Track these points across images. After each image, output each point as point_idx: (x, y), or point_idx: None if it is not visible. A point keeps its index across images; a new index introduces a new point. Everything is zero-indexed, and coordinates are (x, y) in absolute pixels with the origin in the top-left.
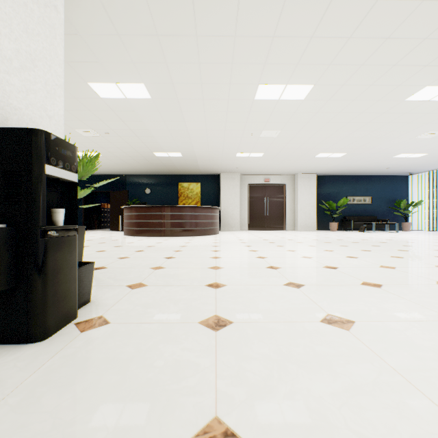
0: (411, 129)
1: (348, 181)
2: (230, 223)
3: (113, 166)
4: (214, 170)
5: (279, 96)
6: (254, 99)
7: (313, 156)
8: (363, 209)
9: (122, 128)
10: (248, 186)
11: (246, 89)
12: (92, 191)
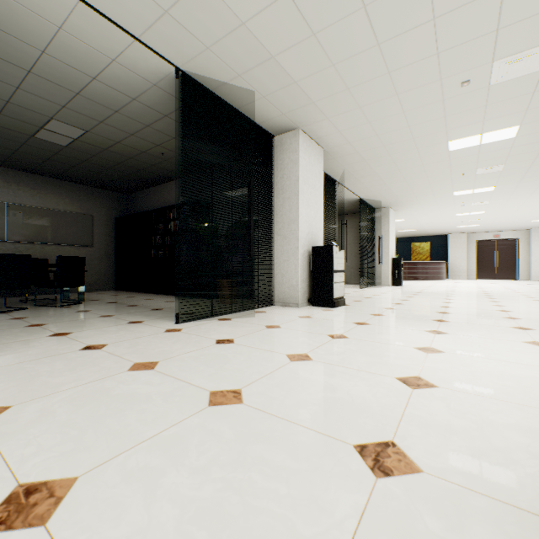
0: None
1: None
2: (457, 273)
3: None
4: (441, 233)
5: (468, 214)
6: (455, 216)
7: (528, 222)
8: None
9: None
10: (475, 242)
11: (449, 215)
12: None
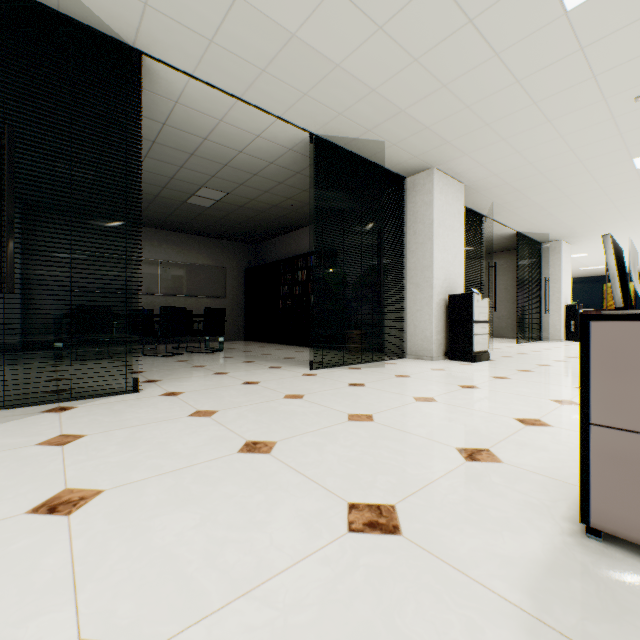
0: None
1: None
2: None
3: None
4: None
5: None
6: None
7: None
8: None
9: None
10: None
11: None
12: None
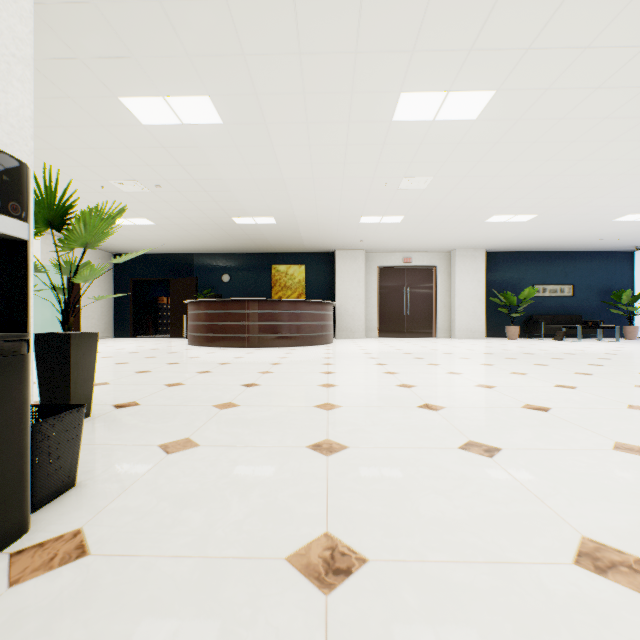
0: None
1: (535, 261)
2: (350, 326)
3: (174, 241)
4: (326, 244)
5: (434, 115)
6: (391, 121)
7: (483, 220)
8: (559, 305)
9: (182, 177)
10: (377, 270)
11: (379, 102)
12: (144, 279)
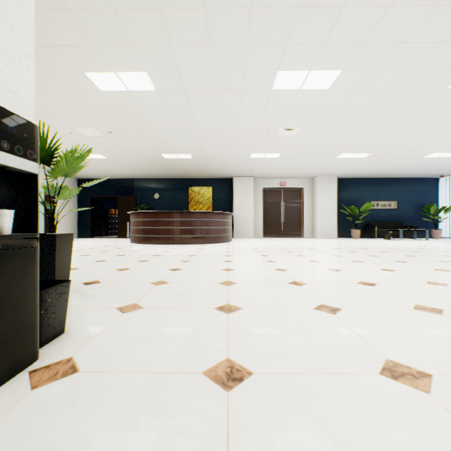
0: (449, 124)
1: (371, 185)
2: (243, 230)
3: (120, 170)
4: (226, 173)
5: (300, 85)
6: (271, 89)
7: (335, 156)
8: (387, 215)
9: (127, 126)
10: (262, 190)
11: (263, 77)
12: (99, 197)
